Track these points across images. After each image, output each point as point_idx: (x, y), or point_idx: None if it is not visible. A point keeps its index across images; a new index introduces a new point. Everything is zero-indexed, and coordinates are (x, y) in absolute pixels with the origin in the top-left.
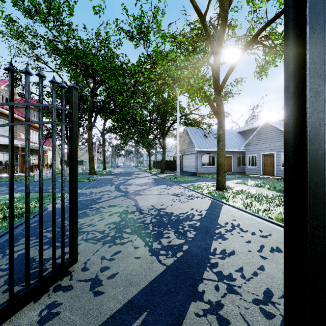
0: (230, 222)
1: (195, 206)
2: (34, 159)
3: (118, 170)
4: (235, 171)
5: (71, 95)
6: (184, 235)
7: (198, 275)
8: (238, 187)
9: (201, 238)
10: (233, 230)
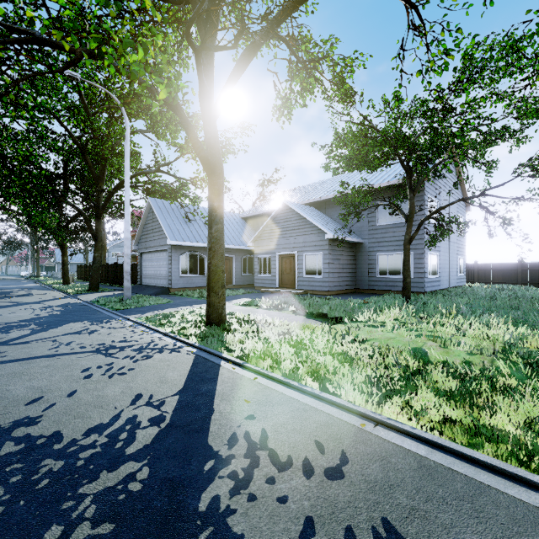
0: (242, 433)
1: (150, 384)
2: None
3: None
4: (239, 283)
5: None
6: None
7: None
8: (247, 314)
9: None
10: (253, 472)
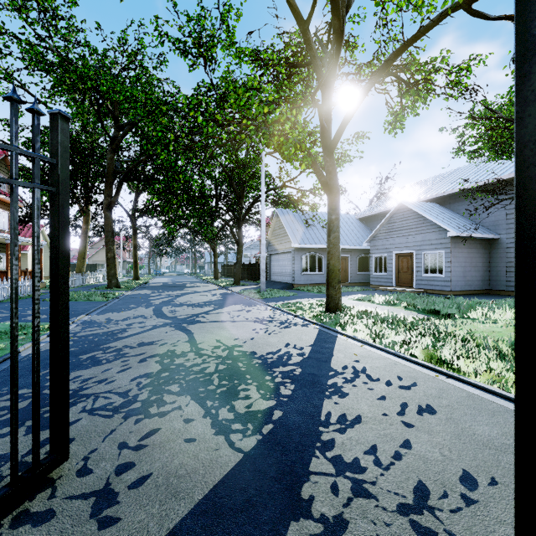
0: (351, 366)
1: (293, 340)
2: (0, 260)
3: (161, 280)
4: (354, 281)
5: (54, 131)
6: (274, 391)
7: (302, 466)
8: (359, 306)
9: (305, 396)
10: (355, 379)
